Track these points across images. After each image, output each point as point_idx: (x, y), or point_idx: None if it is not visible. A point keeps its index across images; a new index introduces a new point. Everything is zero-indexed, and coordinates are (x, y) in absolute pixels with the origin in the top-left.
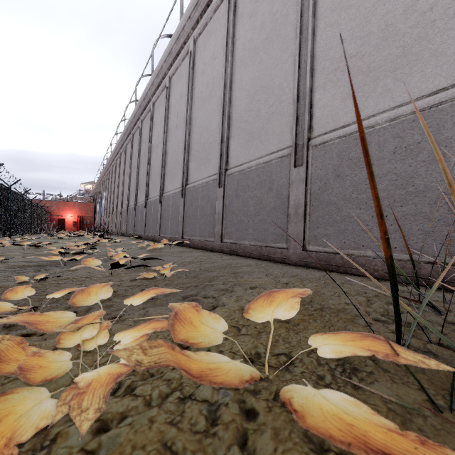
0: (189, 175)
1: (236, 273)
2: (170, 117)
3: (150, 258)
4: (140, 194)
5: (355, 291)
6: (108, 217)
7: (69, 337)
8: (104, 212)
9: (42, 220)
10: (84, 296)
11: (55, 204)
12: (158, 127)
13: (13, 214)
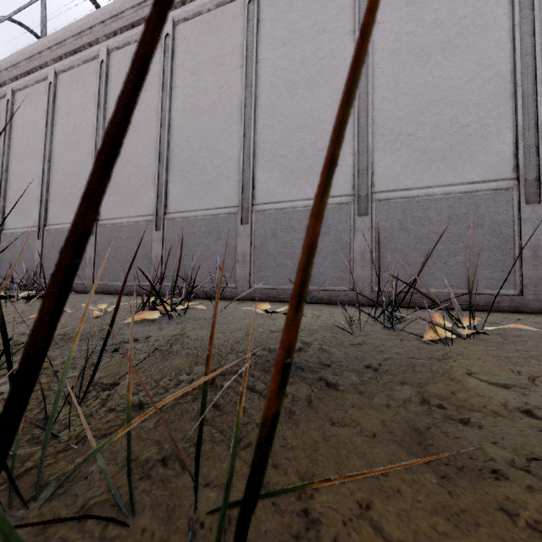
0: None
1: None
2: None
3: None
4: None
5: None
6: None
7: None
8: None
9: None
10: None
11: None
12: None
13: None
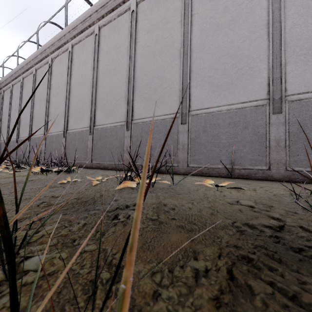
0: (20, 134)
1: None
2: (13, 104)
3: None
4: None
5: None
6: None
7: None
8: None
9: None
10: None
11: None
12: (6, 105)
13: None
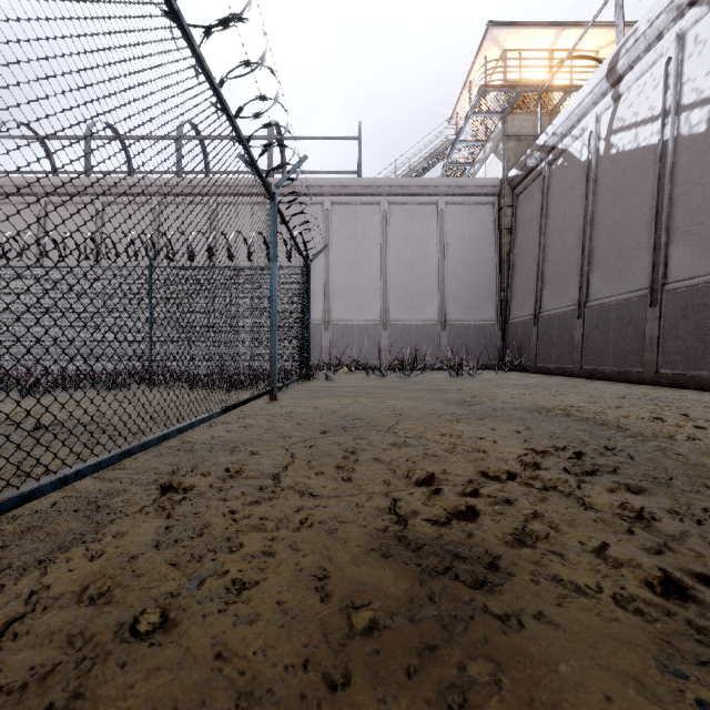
0: None
1: None
2: None
3: None
4: None
5: None
6: None
7: None
8: None
9: None
10: None
11: None
12: None
13: None
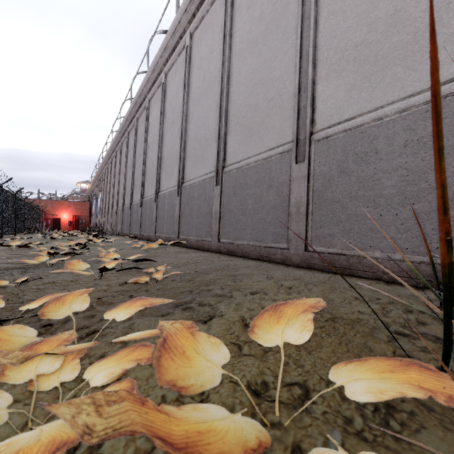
0: (185, 173)
1: (234, 276)
2: (166, 114)
3: (143, 259)
4: (135, 193)
5: (366, 296)
6: (103, 216)
7: (25, 366)
8: (99, 212)
9: (36, 220)
10: (58, 308)
11: (50, 203)
12: (154, 124)
13: (4, 213)
